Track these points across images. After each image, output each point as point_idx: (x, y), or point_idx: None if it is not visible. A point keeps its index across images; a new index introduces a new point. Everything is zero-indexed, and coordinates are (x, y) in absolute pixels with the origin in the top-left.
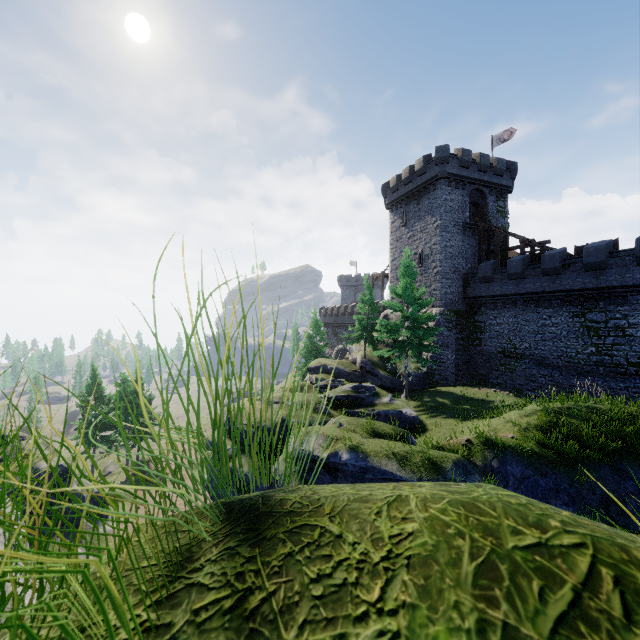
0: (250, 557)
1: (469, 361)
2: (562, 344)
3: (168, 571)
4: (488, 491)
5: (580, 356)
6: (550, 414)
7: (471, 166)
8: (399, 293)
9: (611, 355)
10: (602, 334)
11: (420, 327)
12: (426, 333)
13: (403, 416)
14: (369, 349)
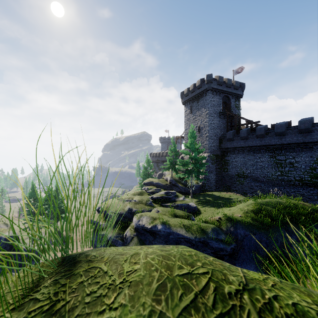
0: (64, 284)
1: (222, 179)
2: (265, 171)
3: (25, 292)
4: (179, 249)
5: (273, 176)
6: (258, 204)
7: (223, 84)
8: (188, 146)
9: (287, 176)
10: (283, 166)
11: (198, 163)
12: (201, 166)
13: (189, 206)
14: (174, 173)
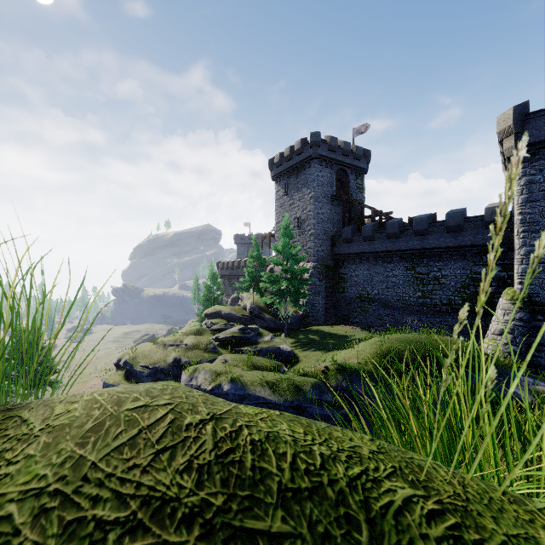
0: None
1: (335, 305)
2: (400, 290)
3: None
4: (154, 385)
5: (411, 299)
6: (385, 343)
7: (337, 150)
8: (280, 250)
9: (431, 298)
10: (425, 283)
11: (296, 278)
12: (301, 283)
13: (280, 351)
14: (257, 297)
